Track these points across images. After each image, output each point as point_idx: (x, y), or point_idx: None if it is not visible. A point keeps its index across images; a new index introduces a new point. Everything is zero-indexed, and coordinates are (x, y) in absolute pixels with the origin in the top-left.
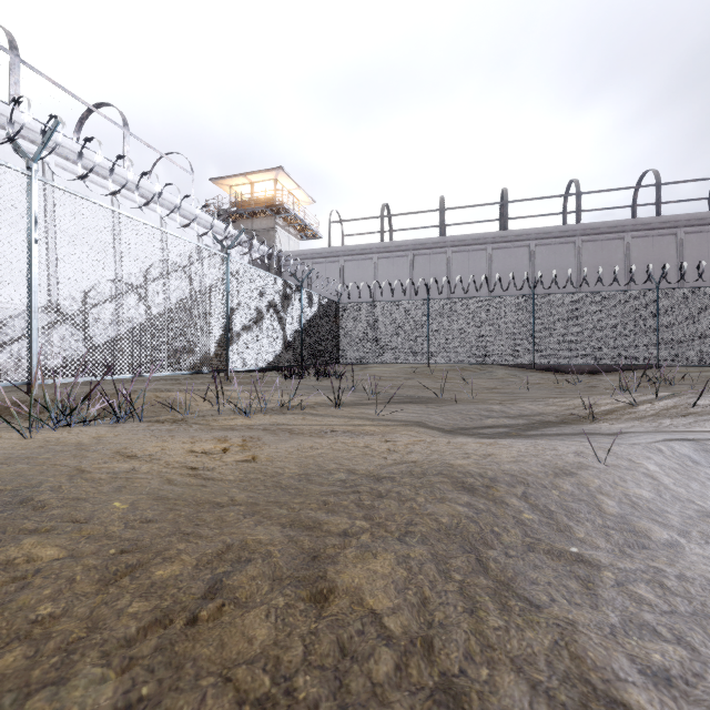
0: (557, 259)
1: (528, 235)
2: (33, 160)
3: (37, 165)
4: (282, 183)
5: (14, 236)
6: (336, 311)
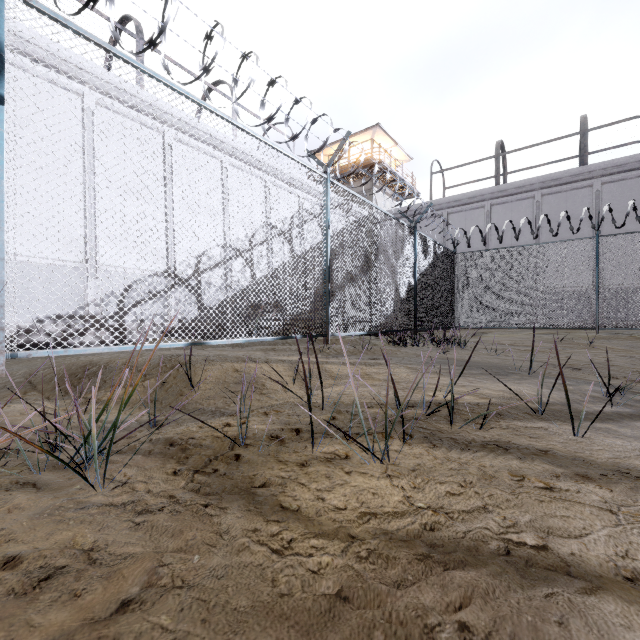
0: None
1: None
2: None
3: None
4: (378, 143)
5: None
6: (452, 263)
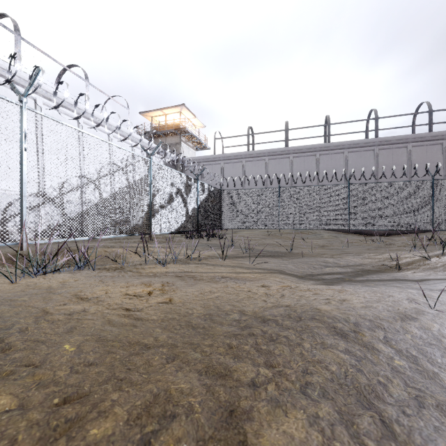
0: (362, 161)
1: (343, 146)
2: (23, 95)
3: (26, 99)
4: (184, 114)
5: (11, 146)
6: (219, 195)
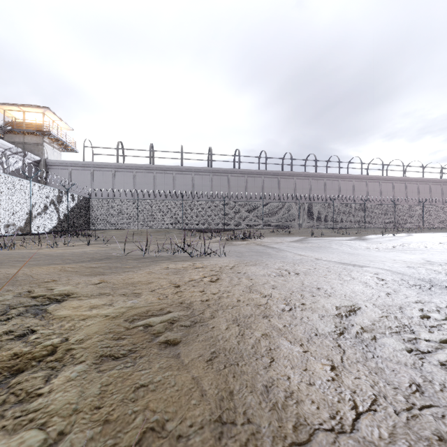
0: (203, 181)
1: (191, 169)
2: None
3: None
4: (48, 116)
5: None
6: (88, 202)
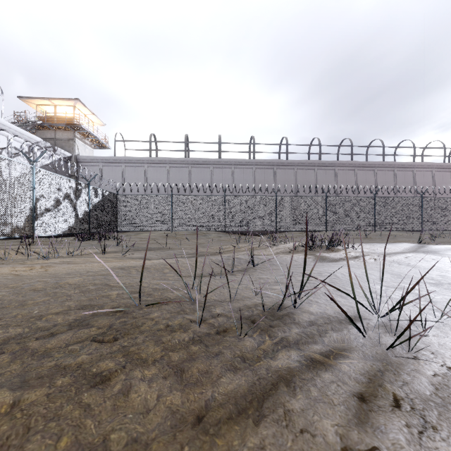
0: (244, 176)
1: (231, 162)
2: None
3: None
4: (79, 109)
5: None
6: (116, 199)
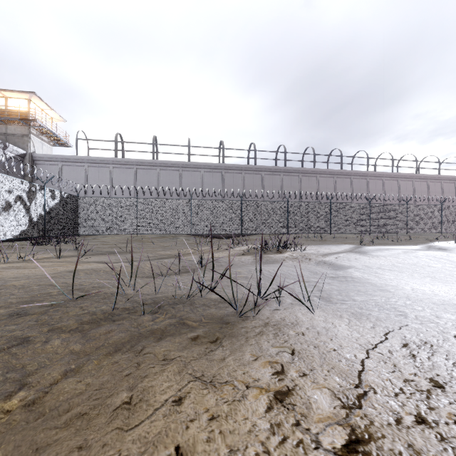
0: (214, 180)
1: (200, 166)
2: None
3: None
4: (35, 103)
5: None
6: (76, 201)
